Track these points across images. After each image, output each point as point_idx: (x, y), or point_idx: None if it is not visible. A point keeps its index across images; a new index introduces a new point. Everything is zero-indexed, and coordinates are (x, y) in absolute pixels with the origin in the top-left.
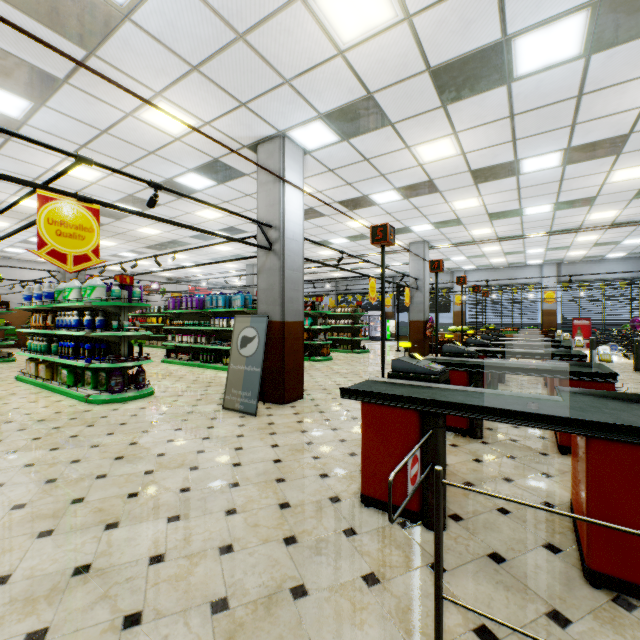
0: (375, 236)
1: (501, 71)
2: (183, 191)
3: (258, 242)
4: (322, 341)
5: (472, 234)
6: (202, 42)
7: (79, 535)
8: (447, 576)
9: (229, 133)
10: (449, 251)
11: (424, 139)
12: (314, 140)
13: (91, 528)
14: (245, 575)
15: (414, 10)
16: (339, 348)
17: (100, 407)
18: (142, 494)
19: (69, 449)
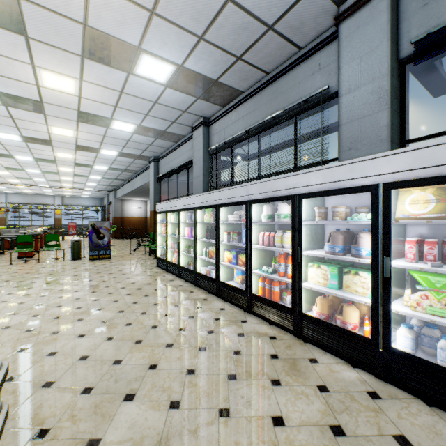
0: None
1: (12, 157)
2: None
3: None
4: None
5: (9, 181)
6: None
7: None
8: None
9: None
10: None
11: None
12: None
13: None
14: None
15: None
16: None
17: None
18: None
19: None
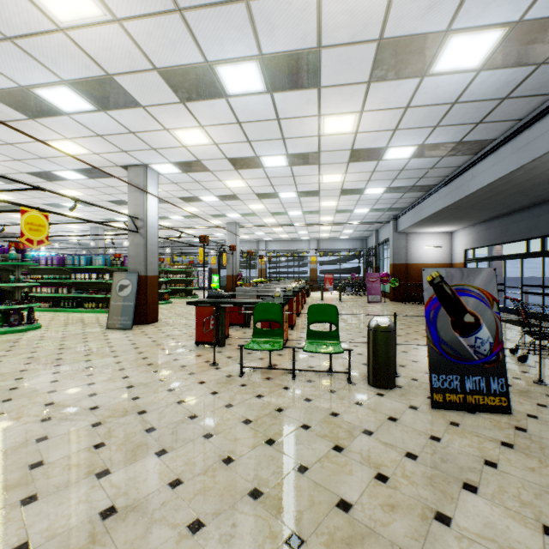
0: (201, 240)
1: (259, 164)
2: (56, 178)
3: (128, 227)
4: (164, 290)
5: (265, 221)
6: (109, 130)
7: (76, 364)
8: (223, 352)
9: (110, 159)
10: (253, 229)
11: (229, 179)
12: (166, 170)
13: (79, 362)
14: (156, 360)
15: (218, 143)
16: (176, 295)
17: (6, 335)
18: (92, 354)
19: (20, 350)
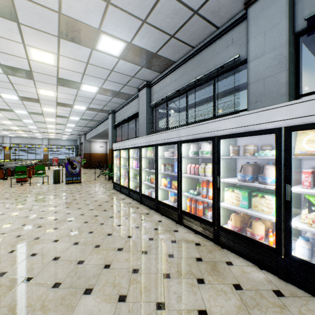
0: None
1: (12, 111)
2: None
3: None
4: None
5: (11, 128)
6: None
7: None
8: None
9: None
10: (1, 130)
11: None
12: None
13: None
14: None
15: None
16: None
17: None
18: None
19: None
